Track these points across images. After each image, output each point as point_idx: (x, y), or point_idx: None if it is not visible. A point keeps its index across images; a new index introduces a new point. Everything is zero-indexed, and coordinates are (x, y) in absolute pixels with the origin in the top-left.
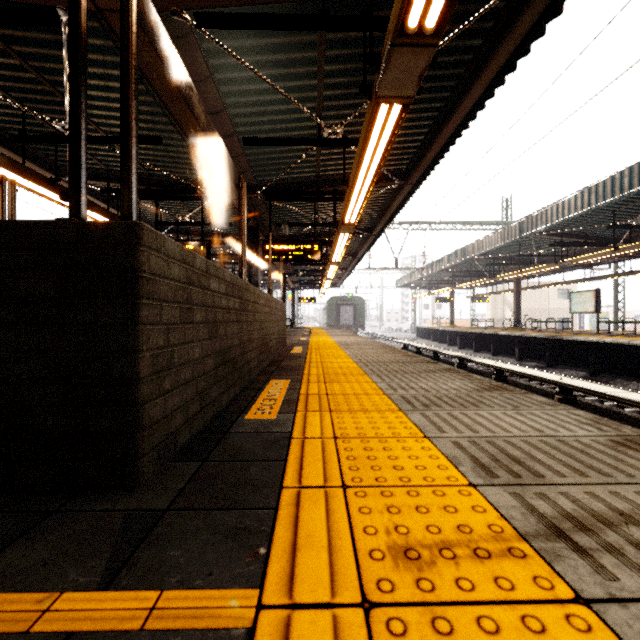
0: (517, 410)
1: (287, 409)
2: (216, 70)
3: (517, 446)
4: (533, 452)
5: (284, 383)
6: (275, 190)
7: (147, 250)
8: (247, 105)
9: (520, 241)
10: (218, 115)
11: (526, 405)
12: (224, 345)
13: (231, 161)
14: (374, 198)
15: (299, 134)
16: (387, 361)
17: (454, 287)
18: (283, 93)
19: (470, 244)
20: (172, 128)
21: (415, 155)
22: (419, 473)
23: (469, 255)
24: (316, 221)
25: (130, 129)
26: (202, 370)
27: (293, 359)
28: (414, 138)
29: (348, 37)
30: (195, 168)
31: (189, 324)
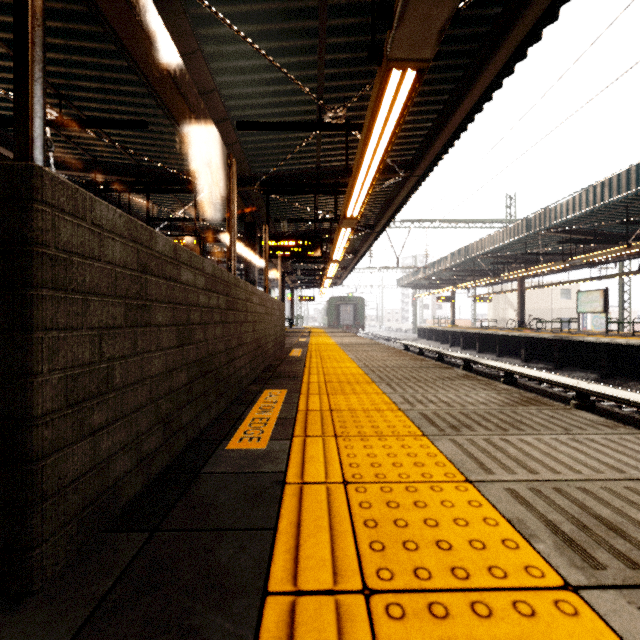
0: (571, 434)
1: (281, 433)
2: (205, 42)
3: (601, 498)
4: (630, 511)
5: (280, 394)
6: (273, 182)
7: (52, 211)
8: (241, 85)
9: (526, 239)
10: (209, 96)
11: (578, 426)
12: (203, 352)
13: (225, 150)
14: (377, 192)
15: (298, 120)
16: (395, 366)
17: (456, 286)
18: (280, 68)
19: (474, 242)
20: (160, 112)
21: (422, 144)
22: (478, 557)
23: (473, 253)
24: (316, 217)
25: (29, 23)
26: (167, 388)
27: (291, 363)
28: (421, 125)
29: (353, 3)
30: (187, 158)
31: (143, 327)
